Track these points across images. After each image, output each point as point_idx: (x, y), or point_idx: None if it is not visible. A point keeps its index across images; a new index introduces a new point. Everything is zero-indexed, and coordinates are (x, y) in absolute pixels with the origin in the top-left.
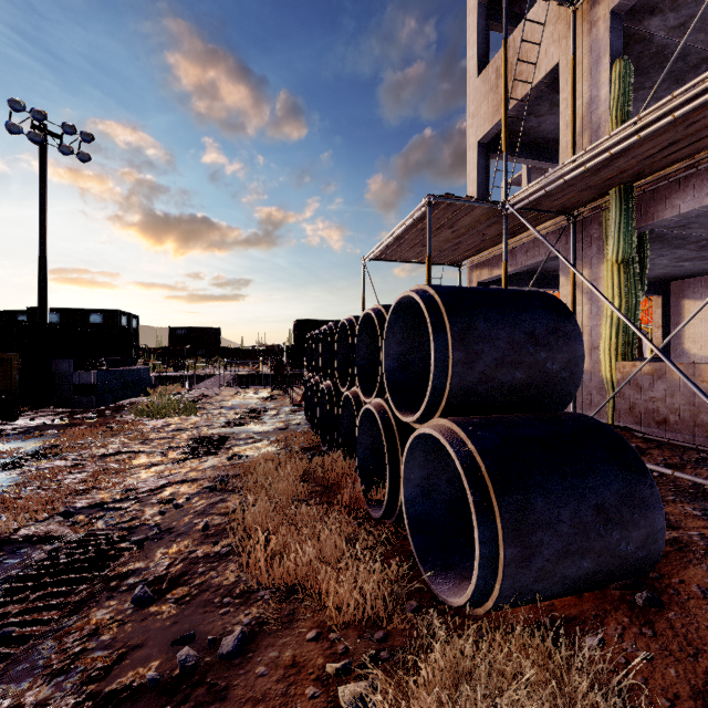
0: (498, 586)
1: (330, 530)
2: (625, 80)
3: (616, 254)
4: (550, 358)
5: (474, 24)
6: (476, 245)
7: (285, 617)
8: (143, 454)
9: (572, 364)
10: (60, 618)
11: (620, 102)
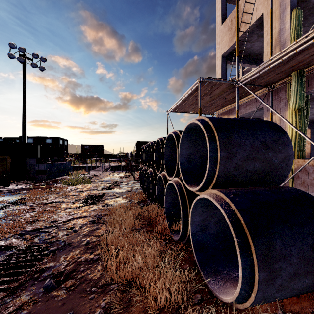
0: (254, 295)
1: (151, 247)
2: (299, 18)
3: (295, 105)
4: (274, 156)
5: (219, 0)
6: (221, 104)
7: (125, 303)
8: (63, 203)
9: (286, 159)
10: (4, 297)
11: (296, 30)
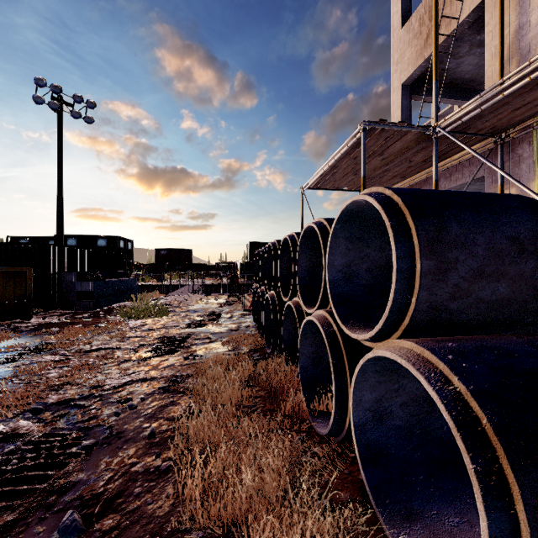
0: None
1: (272, 449)
2: None
3: None
4: None
5: None
6: (402, 171)
7: None
8: (119, 350)
9: None
10: None
11: None
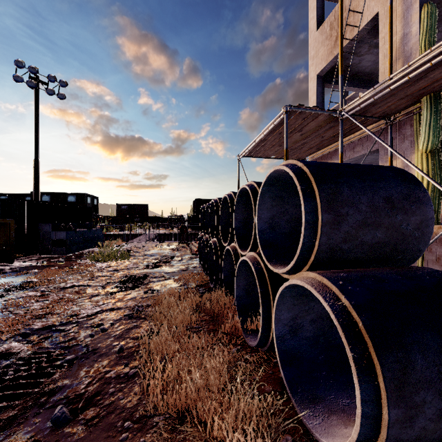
0: None
1: (215, 357)
2: (432, 18)
3: (426, 146)
4: (405, 220)
5: None
6: (316, 144)
7: None
8: (89, 287)
9: (423, 225)
10: None
11: (427, 34)
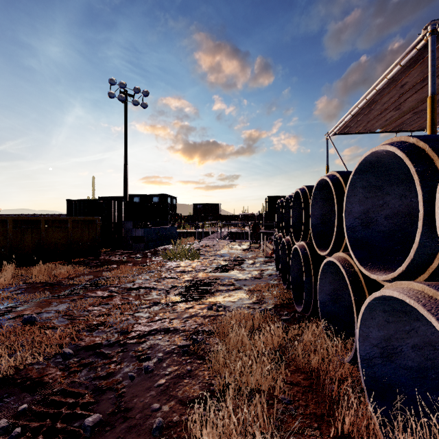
0: None
1: None
2: None
3: None
4: None
5: None
6: None
7: None
8: (154, 290)
9: None
10: None
11: None
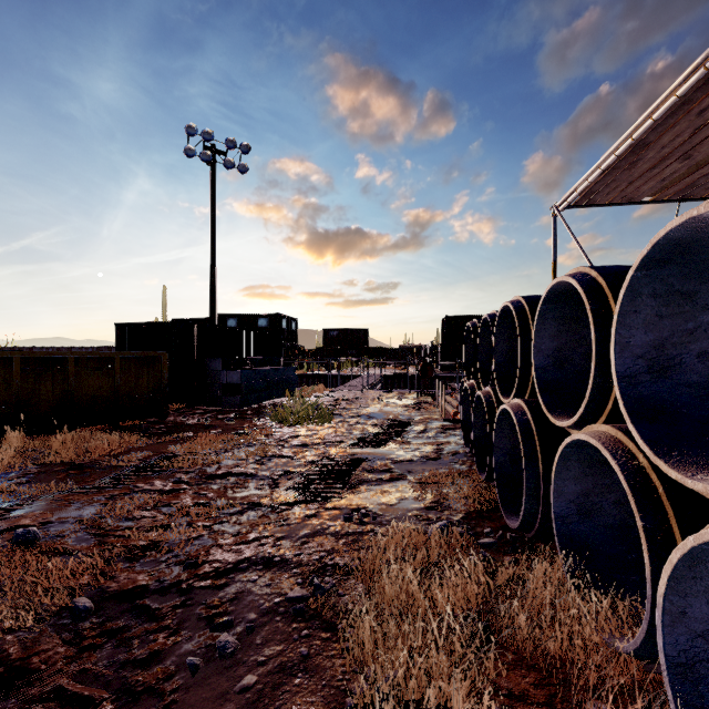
0: None
1: None
2: None
3: None
4: None
5: None
6: None
7: None
8: (252, 479)
9: None
10: None
11: None
